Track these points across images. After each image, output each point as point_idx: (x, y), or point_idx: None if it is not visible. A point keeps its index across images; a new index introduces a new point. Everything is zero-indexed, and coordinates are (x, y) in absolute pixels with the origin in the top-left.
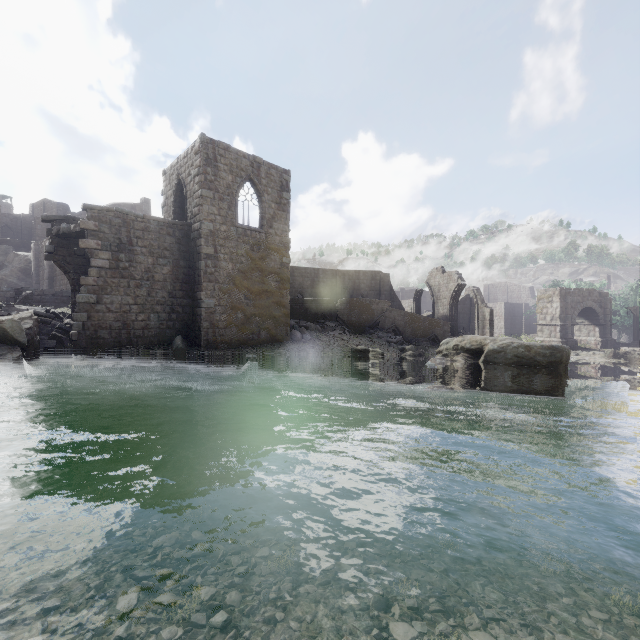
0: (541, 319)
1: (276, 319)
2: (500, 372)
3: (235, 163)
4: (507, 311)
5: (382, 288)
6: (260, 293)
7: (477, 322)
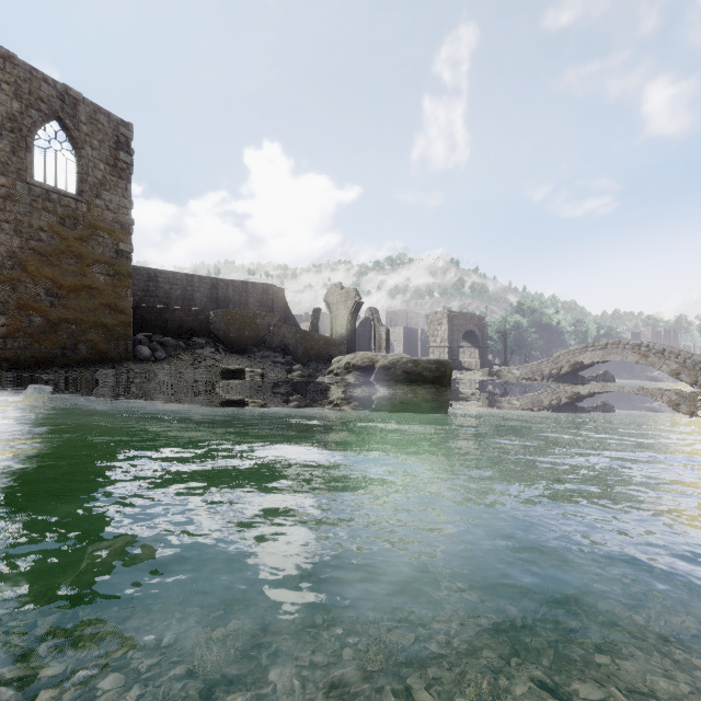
0: (433, 341)
1: (108, 328)
2: (391, 390)
3: (26, 85)
4: (405, 336)
5: (275, 304)
6: (77, 289)
7: (374, 342)
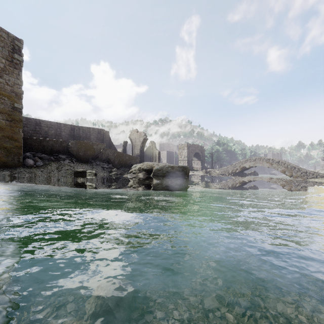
0: (180, 157)
1: (7, 149)
2: (160, 181)
3: None
4: (168, 155)
5: (104, 139)
6: None
7: (153, 157)
